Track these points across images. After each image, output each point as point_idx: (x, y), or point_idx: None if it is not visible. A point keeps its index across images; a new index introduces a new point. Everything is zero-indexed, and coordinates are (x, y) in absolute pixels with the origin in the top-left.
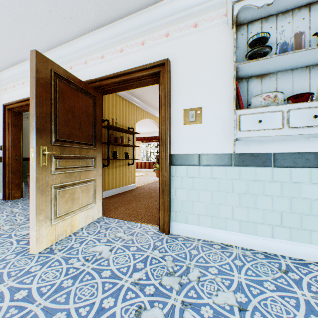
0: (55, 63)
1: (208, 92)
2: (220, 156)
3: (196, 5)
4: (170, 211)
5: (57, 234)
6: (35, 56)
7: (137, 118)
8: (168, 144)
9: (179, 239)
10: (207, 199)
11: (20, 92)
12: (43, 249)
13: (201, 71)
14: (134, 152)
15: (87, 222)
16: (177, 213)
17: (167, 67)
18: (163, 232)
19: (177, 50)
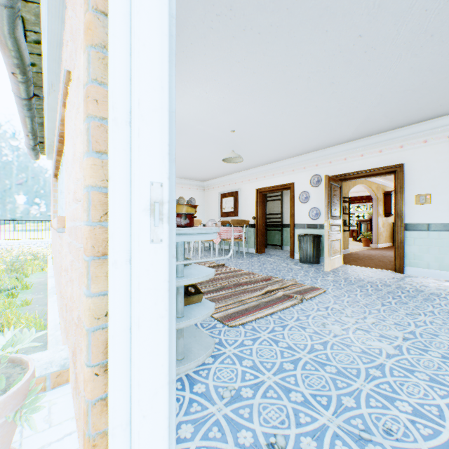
0: (330, 176)
1: (435, 184)
2: (445, 225)
3: (425, 130)
4: (403, 260)
5: (331, 265)
6: (327, 178)
7: (349, 186)
8: (402, 217)
9: (411, 276)
10: (435, 252)
11: (270, 180)
12: (328, 270)
13: (430, 171)
14: (347, 219)
15: (337, 265)
16: (409, 261)
17: (401, 169)
18: (397, 273)
19: (409, 157)
